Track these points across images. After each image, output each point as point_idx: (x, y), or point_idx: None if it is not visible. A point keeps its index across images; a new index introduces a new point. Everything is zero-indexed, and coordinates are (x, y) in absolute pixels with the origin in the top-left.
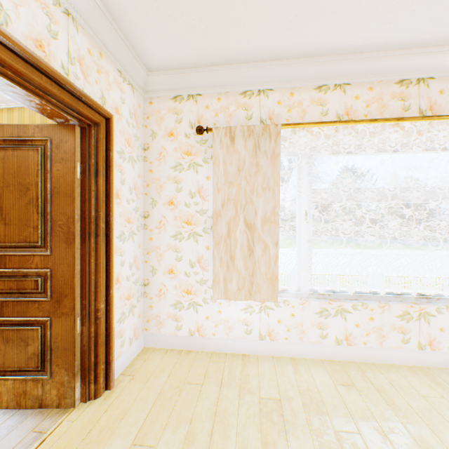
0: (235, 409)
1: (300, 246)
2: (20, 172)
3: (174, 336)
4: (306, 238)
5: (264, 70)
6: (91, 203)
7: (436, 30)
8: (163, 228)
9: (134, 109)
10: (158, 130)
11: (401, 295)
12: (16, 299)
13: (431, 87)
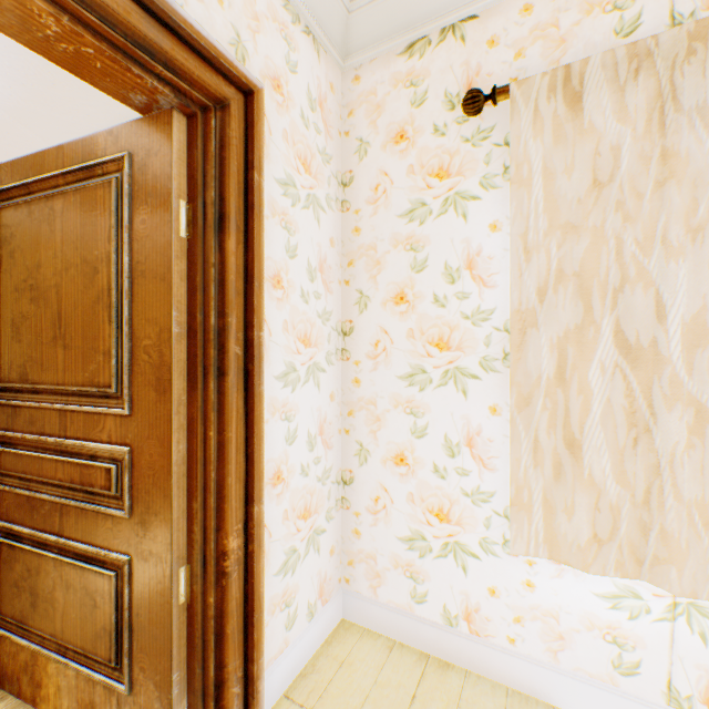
0: None
1: None
2: (85, 238)
3: (407, 614)
4: None
5: None
6: (209, 294)
7: None
8: (383, 357)
9: (319, 91)
10: (372, 134)
11: None
12: (78, 505)
13: None
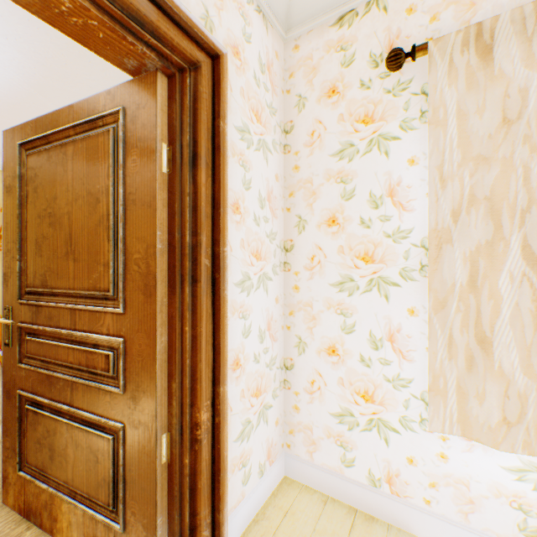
0: None
1: None
2: (89, 175)
3: (337, 475)
4: None
5: None
6: (184, 218)
7: None
8: (318, 269)
9: (267, 58)
10: (309, 91)
11: None
12: (85, 382)
13: None
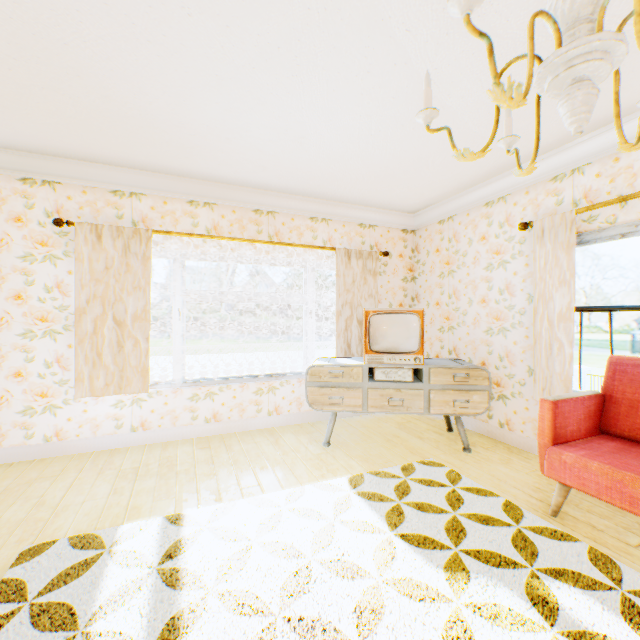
0: (93, 480)
1: (176, 341)
2: None
3: (23, 447)
4: (180, 334)
5: (135, 176)
6: None
7: (270, 184)
8: (7, 325)
9: None
10: None
11: (259, 376)
12: None
13: (277, 219)
